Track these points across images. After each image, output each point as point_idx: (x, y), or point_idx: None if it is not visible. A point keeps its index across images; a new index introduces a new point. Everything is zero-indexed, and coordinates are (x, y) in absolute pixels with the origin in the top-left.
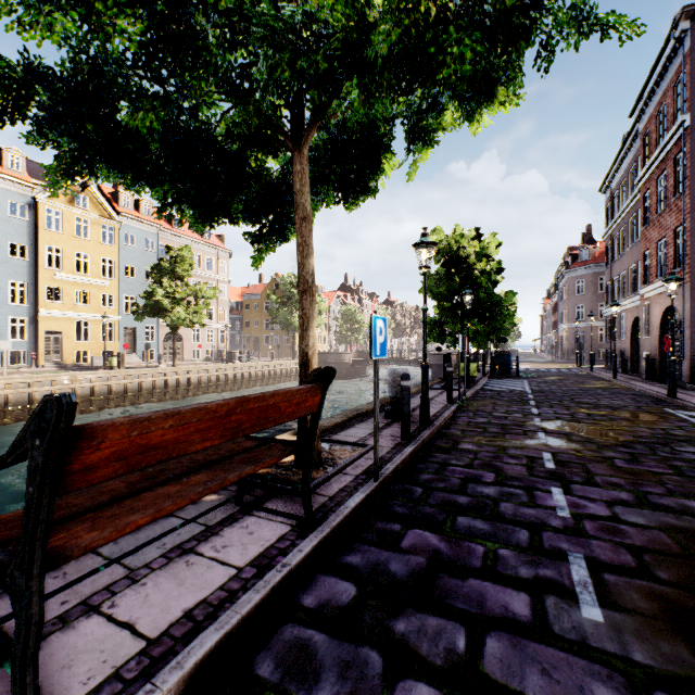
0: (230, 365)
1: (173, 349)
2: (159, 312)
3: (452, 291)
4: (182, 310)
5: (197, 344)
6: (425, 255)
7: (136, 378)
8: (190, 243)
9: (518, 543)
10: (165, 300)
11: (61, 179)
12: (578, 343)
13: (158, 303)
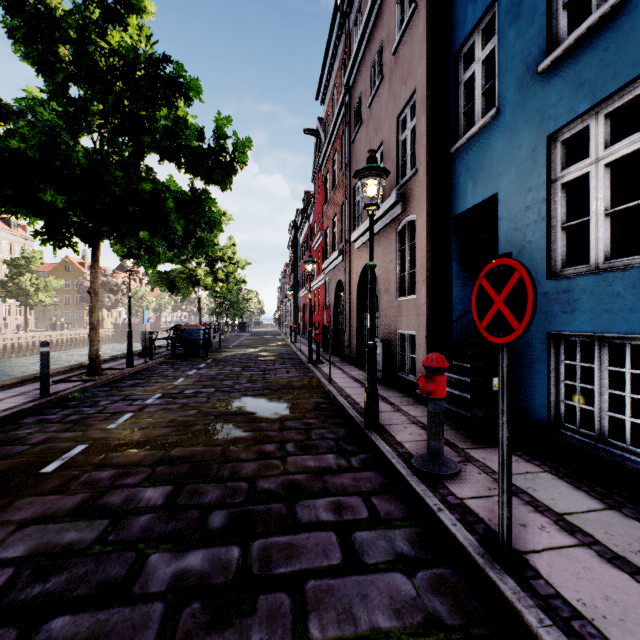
0: (65, 332)
1: (26, 321)
2: (19, 295)
3: (222, 297)
4: (44, 295)
5: (8, 317)
6: (218, 299)
7: (10, 340)
8: (2, 234)
9: (233, 341)
10: (33, 289)
11: (152, 289)
12: (278, 318)
13: (22, 290)
